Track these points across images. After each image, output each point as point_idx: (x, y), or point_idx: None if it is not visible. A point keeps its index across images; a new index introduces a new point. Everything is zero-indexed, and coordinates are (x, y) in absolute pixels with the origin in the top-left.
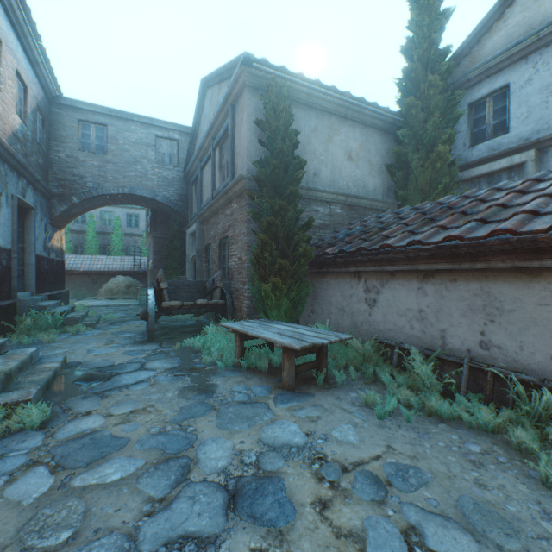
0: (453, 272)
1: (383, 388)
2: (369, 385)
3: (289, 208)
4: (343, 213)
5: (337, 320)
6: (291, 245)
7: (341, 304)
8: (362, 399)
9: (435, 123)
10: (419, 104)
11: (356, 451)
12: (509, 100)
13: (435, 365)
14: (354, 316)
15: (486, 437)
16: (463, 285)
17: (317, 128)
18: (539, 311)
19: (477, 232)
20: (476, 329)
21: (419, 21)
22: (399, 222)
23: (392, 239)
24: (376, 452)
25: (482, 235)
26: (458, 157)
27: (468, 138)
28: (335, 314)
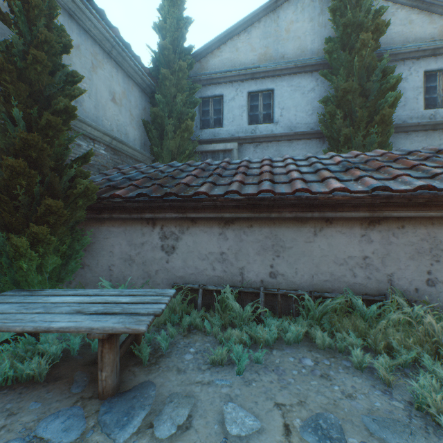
0: (250, 220)
1: (204, 335)
2: (190, 336)
3: (64, 128)
4: (108, 155)
5: (123, 272)
6: (64, 180)
7: (128, 253)
8: (209, 359)
9: (183, 101)
10: (173, 80)
11: (268, 437)
12: (223, 106)
13: (237, 298)
14: (148, 265)
15: (302, 347)
16: (258, 230)
17: (80, 48)
18: (307, 246)
19: (279, 189)
20: (267, 264)
21: (170, 11)
22: (190, 174)
23: (203, 187)
24: (280, 422)
25: (289, 192)
26: (193, 134)
27: (199, 122)
28: (119, 266)
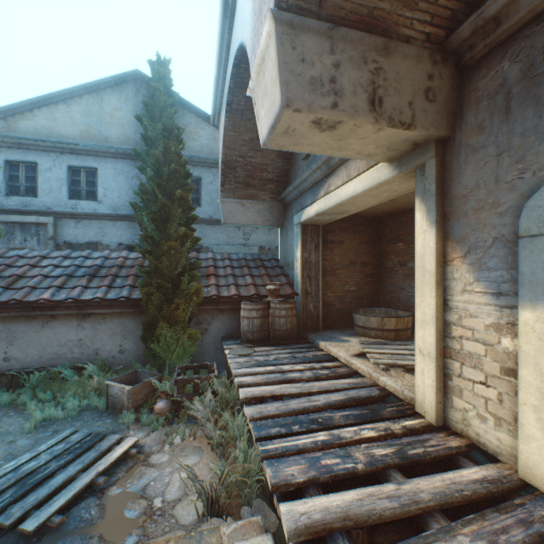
0: None
1: None
2: None
3: None
4: None
5: None
6: None
7: None
8: None
9: None
10: None
11: None
12: (38, 175)
13: None
14: None
15: (6, 408)
16: None
17: None
18: (37, 335)
19: (2, 297)
20: (3, 351)
21: None
22: None
23: None
24: None
25: (5, 301)
26: None
27: (6, 187)
28: None
